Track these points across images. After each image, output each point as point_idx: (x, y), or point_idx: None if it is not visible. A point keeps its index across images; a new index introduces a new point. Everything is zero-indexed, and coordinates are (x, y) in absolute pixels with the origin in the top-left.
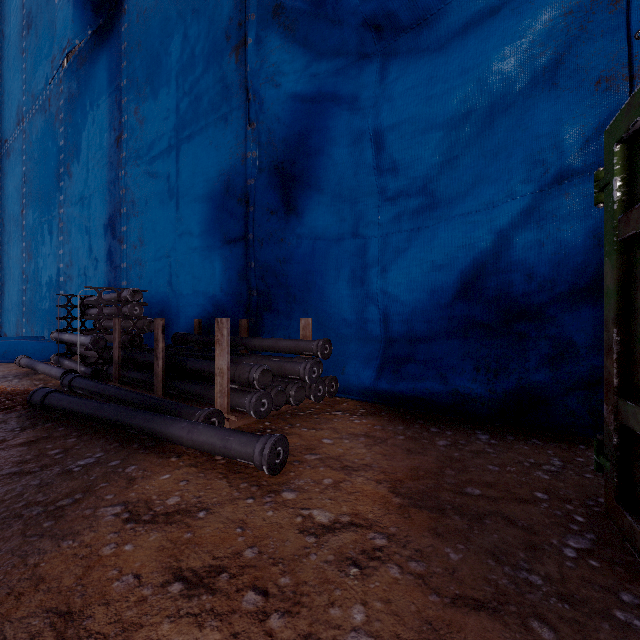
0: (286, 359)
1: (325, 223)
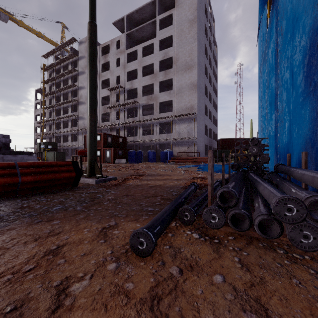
0: (298, 191)
1: None
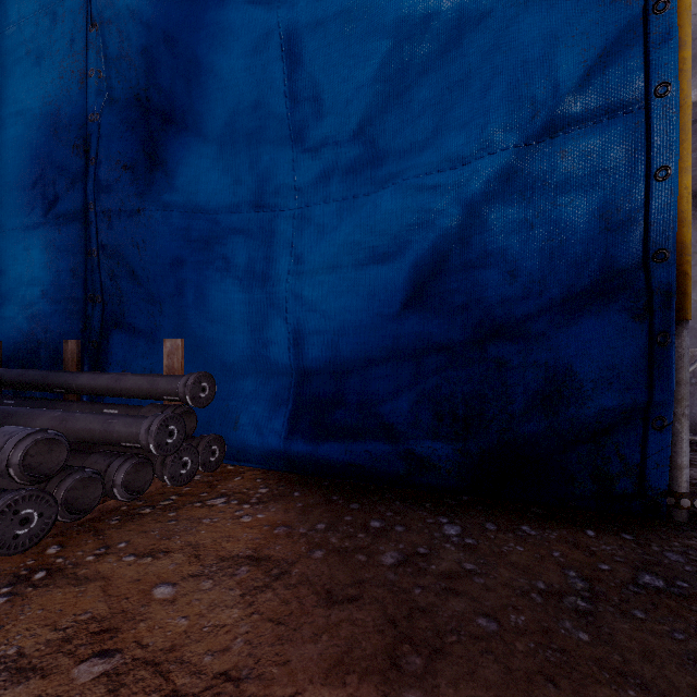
0: (130, 409)
1: (210, 187)
